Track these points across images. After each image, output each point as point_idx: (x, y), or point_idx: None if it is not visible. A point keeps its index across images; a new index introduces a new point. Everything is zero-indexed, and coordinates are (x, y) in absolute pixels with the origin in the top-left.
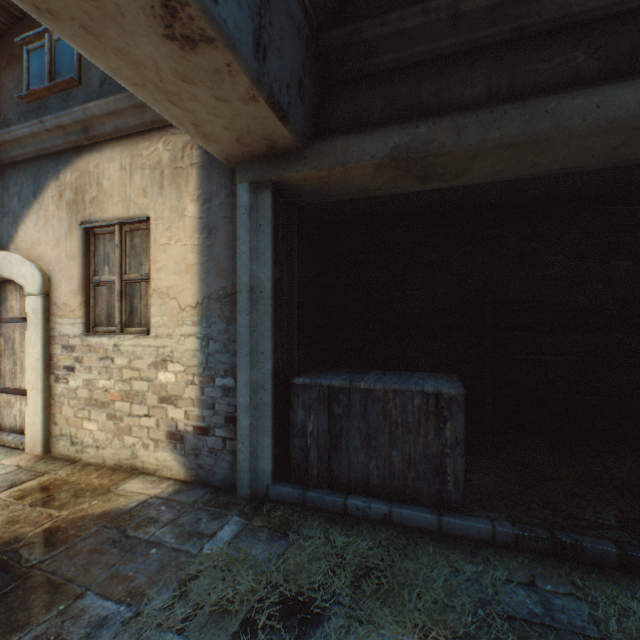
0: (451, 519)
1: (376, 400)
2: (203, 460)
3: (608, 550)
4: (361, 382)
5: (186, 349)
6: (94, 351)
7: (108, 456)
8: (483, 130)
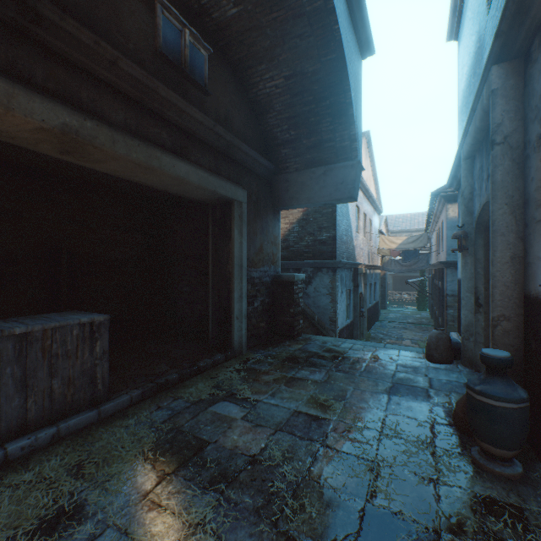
0: (107, 406)
1: (35, 341)
2: None
3: (177, 376)
4: (17, 328)
5: None
6: None
7: None
8: (128, 149)
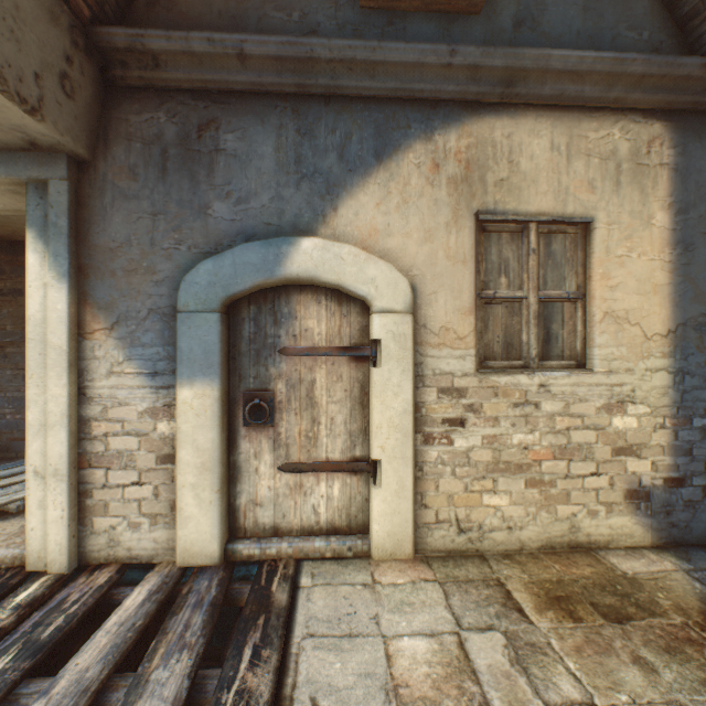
0: None
1: None
2: (676, 517)
3: None
4: None
5: (652, 386)
6: (502, 395)
7: (528, 538)
8: None
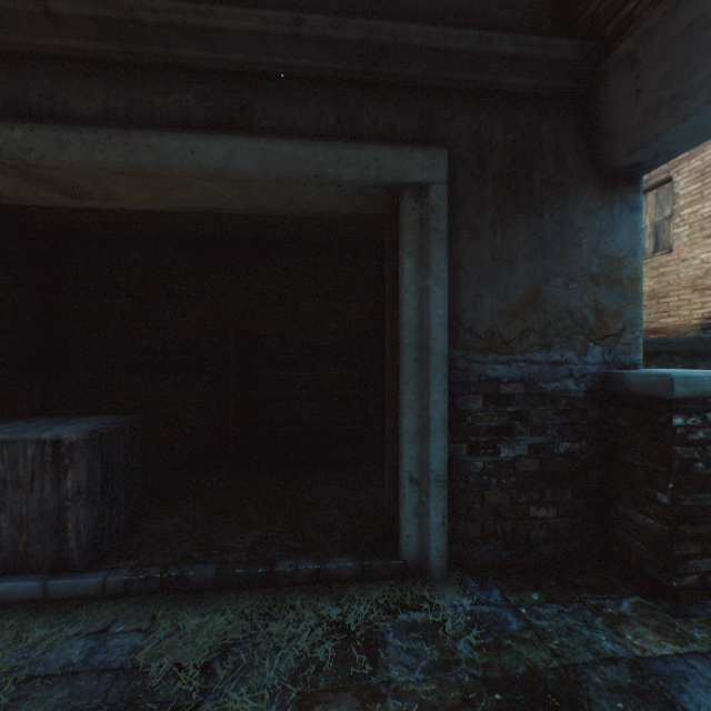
0: (60, 581)
1: None
2: None
3: (207, 574)
4: None
5: None
6: None
7: None
8: (88, 150)
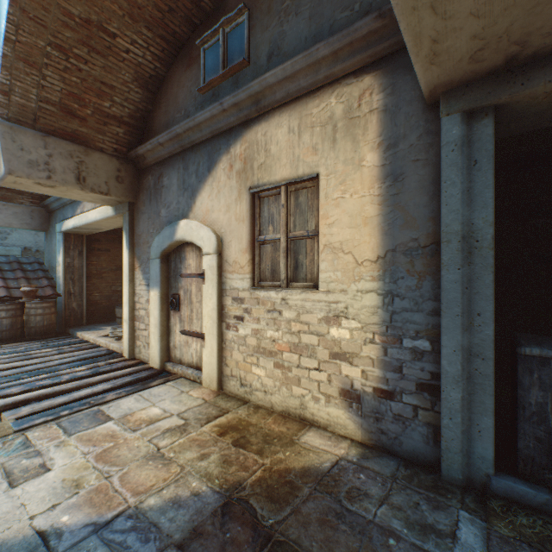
0: None
1: None
2: (385, 425)
3: None
4: None
5: (363, 305)
6: (261, 304)
7: (275, 402)
8: None
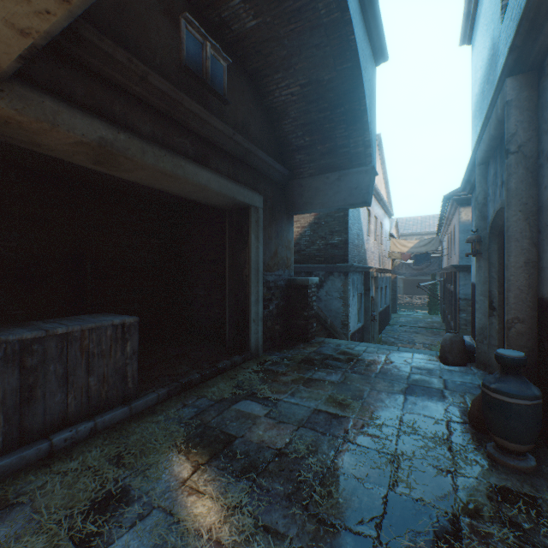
0: (137, 403)
1: (75, 341)
2: None
3: (199, 376)
4: (59, 328)
5: None
6: None
7: None
8: (156, 159)
